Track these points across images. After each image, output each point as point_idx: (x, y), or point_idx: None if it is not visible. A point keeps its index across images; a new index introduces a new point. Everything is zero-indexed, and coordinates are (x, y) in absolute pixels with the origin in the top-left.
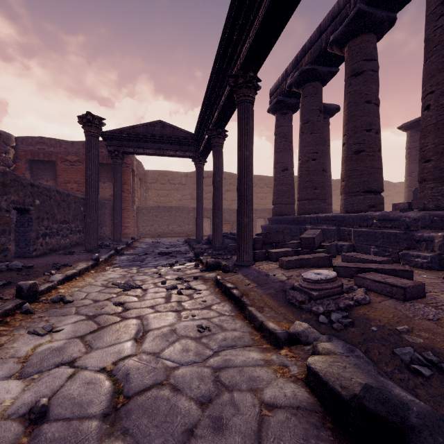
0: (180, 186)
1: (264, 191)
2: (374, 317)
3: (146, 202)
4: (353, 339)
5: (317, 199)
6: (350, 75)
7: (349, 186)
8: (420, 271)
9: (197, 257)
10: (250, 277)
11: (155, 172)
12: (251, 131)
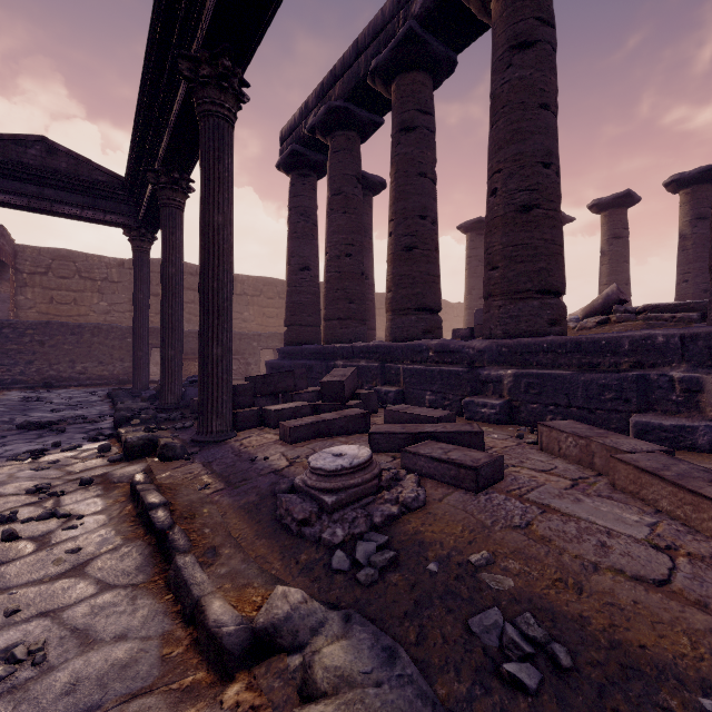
0: (107, 284)
1: (275, 305)
2: (432, 537)
3: (18, 314)
4: (395, 607)
5: (353, 319)
6: (399, 129)
7: (397, 299)
8: (489, 428)
9: (117, 428)
10: (215, 468)
11: (43, 251)
12: (228, 177)
